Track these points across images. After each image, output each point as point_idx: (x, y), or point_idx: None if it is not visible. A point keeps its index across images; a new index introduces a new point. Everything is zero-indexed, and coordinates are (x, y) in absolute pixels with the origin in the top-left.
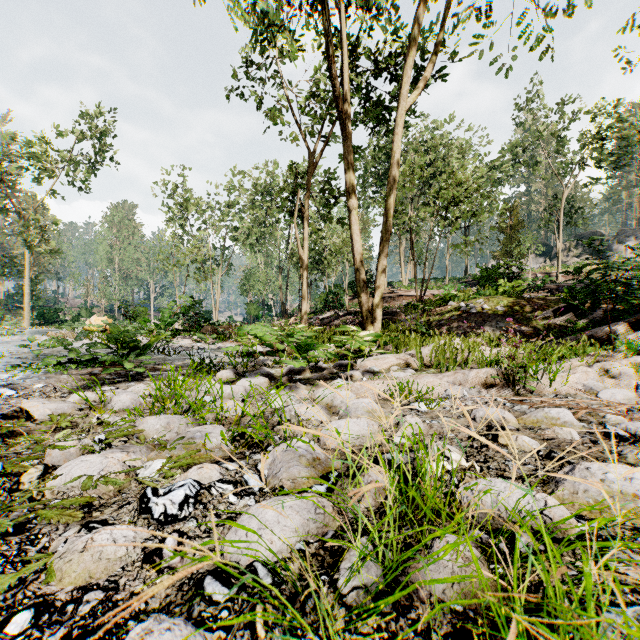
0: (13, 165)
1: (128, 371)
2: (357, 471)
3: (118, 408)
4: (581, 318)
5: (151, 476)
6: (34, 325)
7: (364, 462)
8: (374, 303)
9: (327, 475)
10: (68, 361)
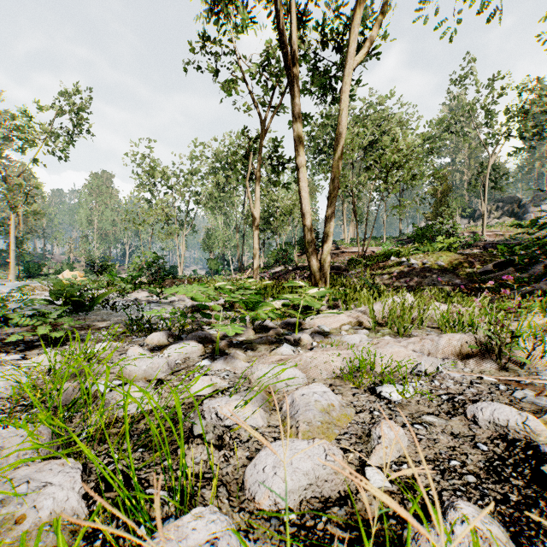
0: None
1: (46, 334)
2: None
3: None
4: (521, 273)
5: None
6: (20, 278)
7: None
8: (322, 258)
9: None
10: None
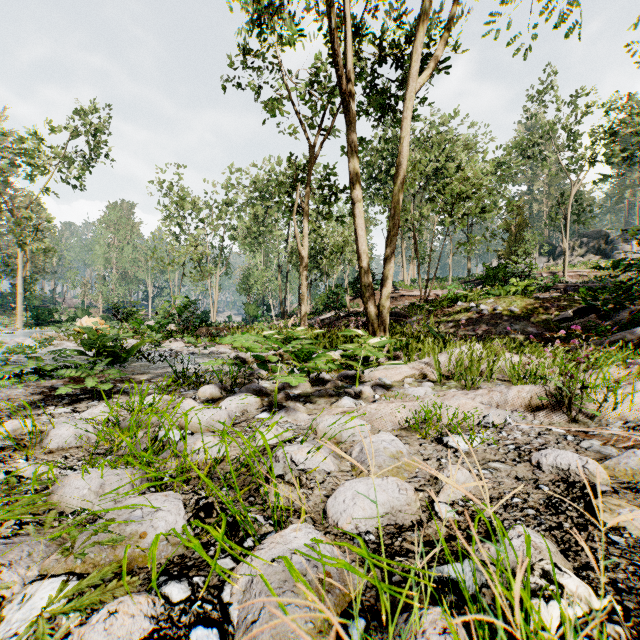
0: (5, 161)
1: (92, 387)
2: (395, 601)
3: (56, 446)
4: (604, 320)
5: (21, 629)
6: (28, 326)
7: (415, 606)
8: (380, 304)
9: (346, 628)
10: (29, 372)
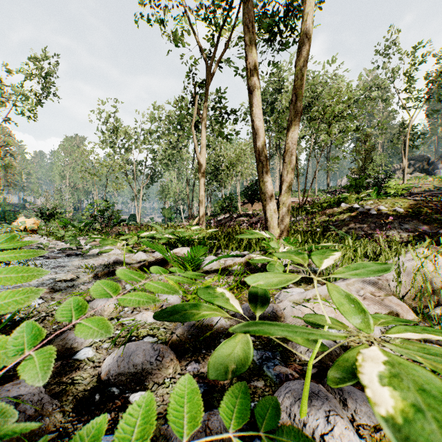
0: None
1: None
2: None
3: None
4: None
5: None
6: None
7: None
8: (280, 201)
9: None
10: None
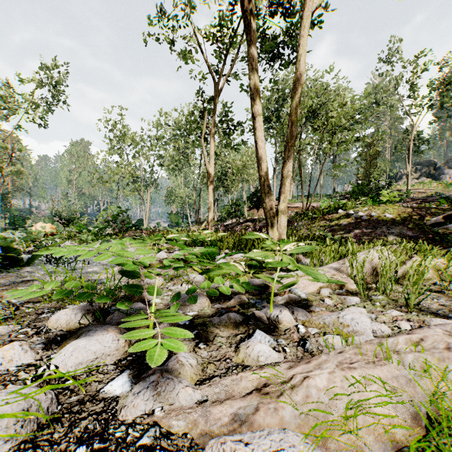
0: None
1: None
2: None
3: None
4: None
5: None
6: (7, 230)
7: None
8: (279, 209)
9: None
10: None
